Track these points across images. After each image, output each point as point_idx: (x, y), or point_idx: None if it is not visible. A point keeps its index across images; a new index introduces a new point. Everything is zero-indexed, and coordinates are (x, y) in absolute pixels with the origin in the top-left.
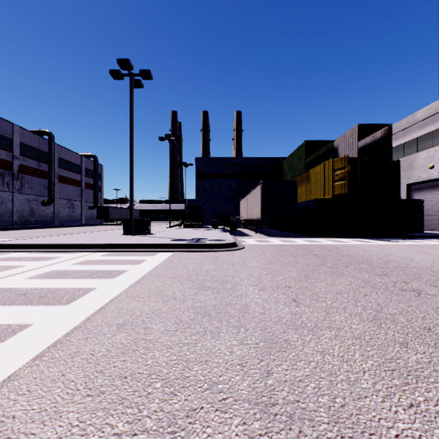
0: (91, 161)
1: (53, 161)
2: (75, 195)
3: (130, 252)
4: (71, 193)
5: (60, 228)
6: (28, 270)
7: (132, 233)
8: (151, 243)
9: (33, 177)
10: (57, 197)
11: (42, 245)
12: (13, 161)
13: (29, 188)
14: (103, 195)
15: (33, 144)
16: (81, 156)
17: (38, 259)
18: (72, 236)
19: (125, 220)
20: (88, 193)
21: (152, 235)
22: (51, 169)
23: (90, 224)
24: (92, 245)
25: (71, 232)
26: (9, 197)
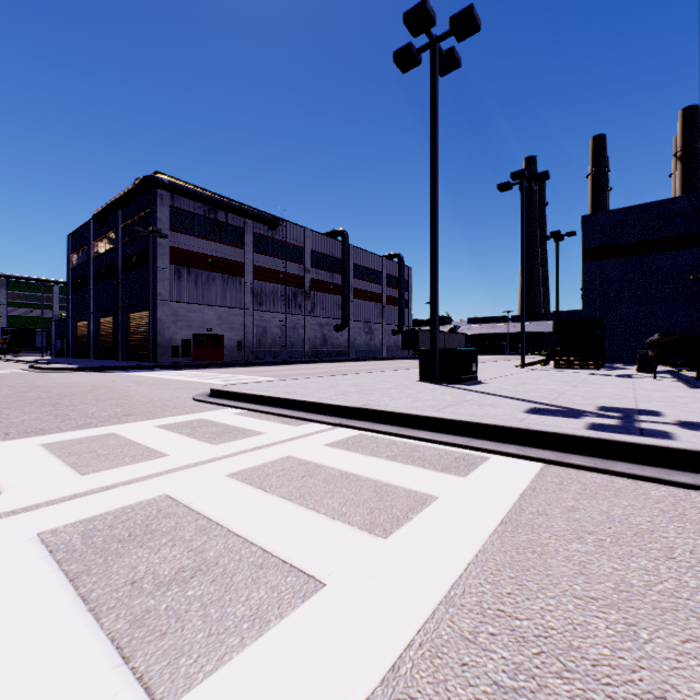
0: (395, 263)
1: (347, 269)
2: (374, 315)
3: (405, 441)
4: (369, 312)
5: (349, 363)
6: (130, 480)
7: (436, 379)
8: (466, 418)
9: (326, 294)
10: (352, 319)
11: (263, 397)
12: (304, 276)
13: (321, 309)
14: (411, 312)
15: (325, 250)
16: (381, 258)
17: (217, 435)
18: (333, 381)
19: (423, 351)
20: (390, 312)
21: (478, 386)
22: (344, 281)
23: (391, 357)
24: (334, 407)
25: (356, 369)
26: (301, 321)
